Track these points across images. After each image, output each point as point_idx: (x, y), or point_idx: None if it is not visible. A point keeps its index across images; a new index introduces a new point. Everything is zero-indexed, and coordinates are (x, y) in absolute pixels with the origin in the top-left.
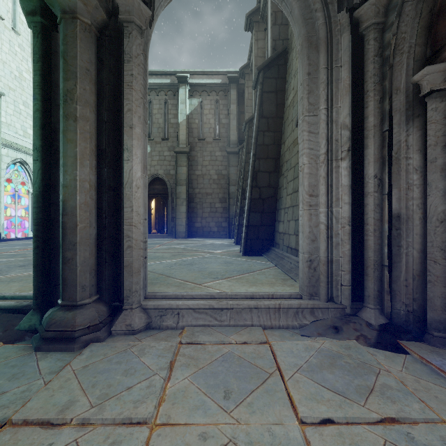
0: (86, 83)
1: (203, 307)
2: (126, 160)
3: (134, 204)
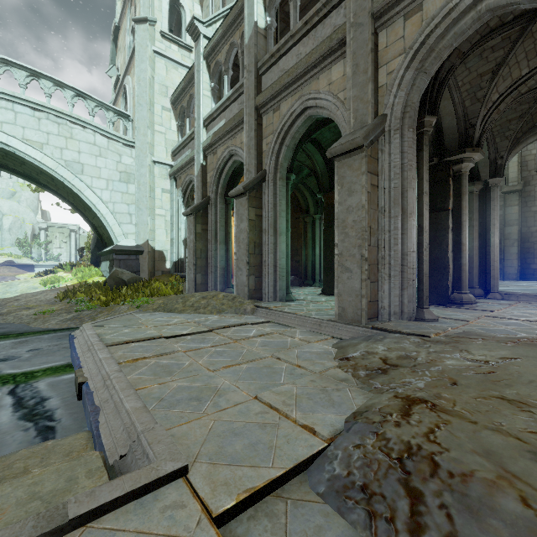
0: (476, 213)
1: (531, 295)
2: (491, 237)
3: (495, 253)
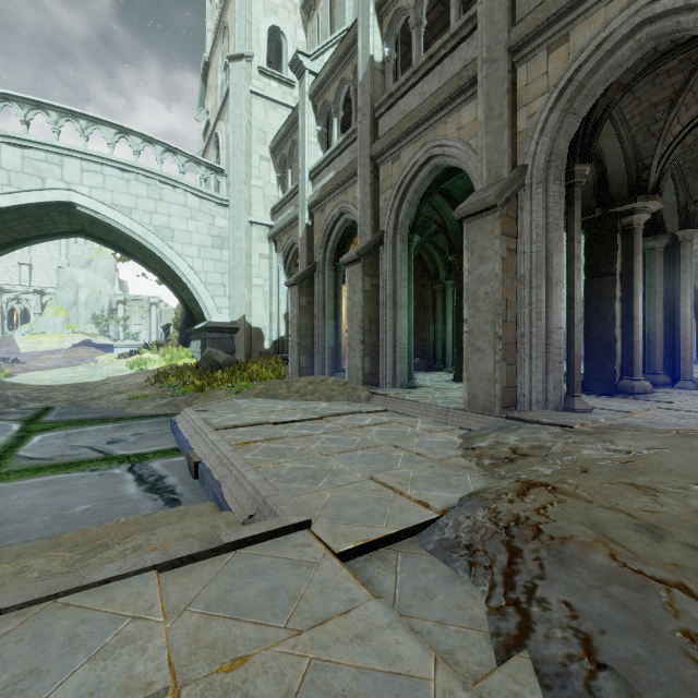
0: (660, 276)
1: None
2: (681, 308)
3: (686, 329)
